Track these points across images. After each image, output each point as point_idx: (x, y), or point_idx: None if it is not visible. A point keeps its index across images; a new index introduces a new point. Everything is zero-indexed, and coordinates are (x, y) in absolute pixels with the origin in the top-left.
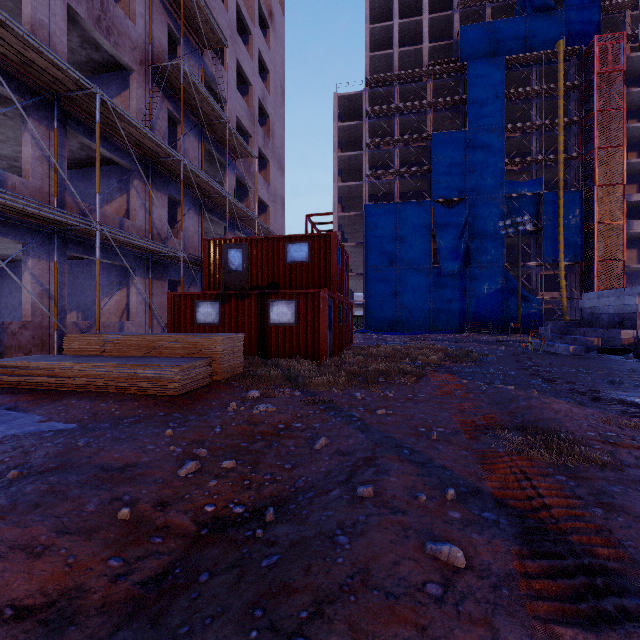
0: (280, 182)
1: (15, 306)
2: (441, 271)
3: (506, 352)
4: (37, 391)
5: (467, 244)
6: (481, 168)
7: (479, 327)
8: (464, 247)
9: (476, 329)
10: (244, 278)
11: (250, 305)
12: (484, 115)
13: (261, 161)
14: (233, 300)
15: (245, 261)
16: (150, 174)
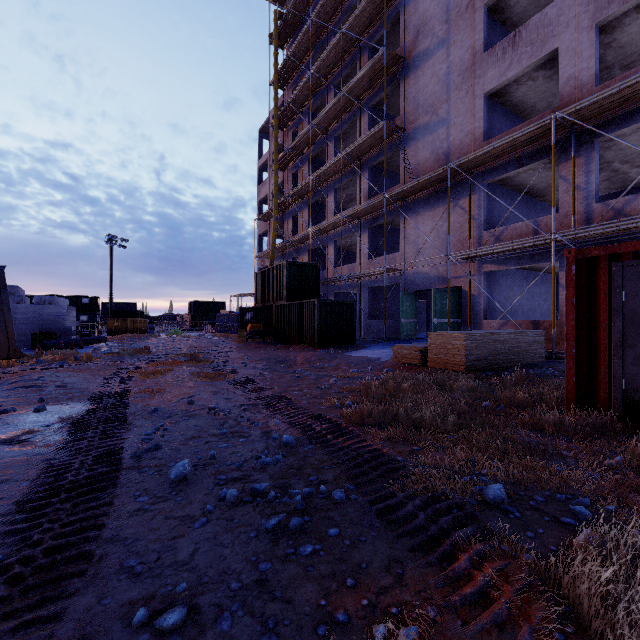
0: None
1: None
2: None
3: None
4: None
5: None
6: None
7: None
8: None
9: None
10: None
11: None
12: None
13: None
14: None
15: None
16: None
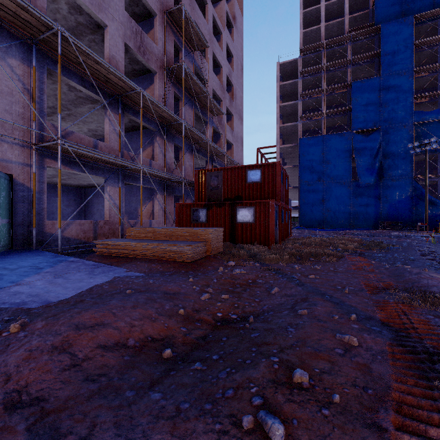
0: (240, 128)
1: (95, 212)
2: (359, 183)
3: (411, 244)
4: (118, 257)
5: (381, 162)
6: (393, 104)
7: (391, 225)
8: (378, 165)
9: (388, 227)
10: (220, 193)
11: (225, 210)
12: (395, 63)
13: (228, 115)
14: (214, 207)
15: (220, 182)
16: (165, 133)
